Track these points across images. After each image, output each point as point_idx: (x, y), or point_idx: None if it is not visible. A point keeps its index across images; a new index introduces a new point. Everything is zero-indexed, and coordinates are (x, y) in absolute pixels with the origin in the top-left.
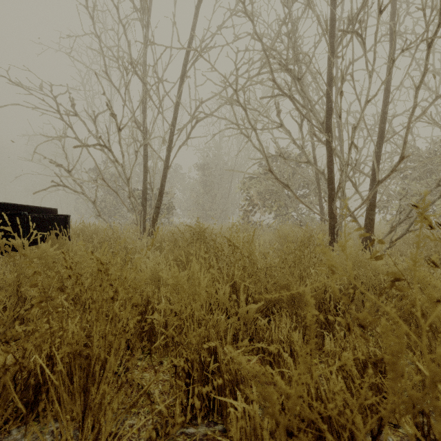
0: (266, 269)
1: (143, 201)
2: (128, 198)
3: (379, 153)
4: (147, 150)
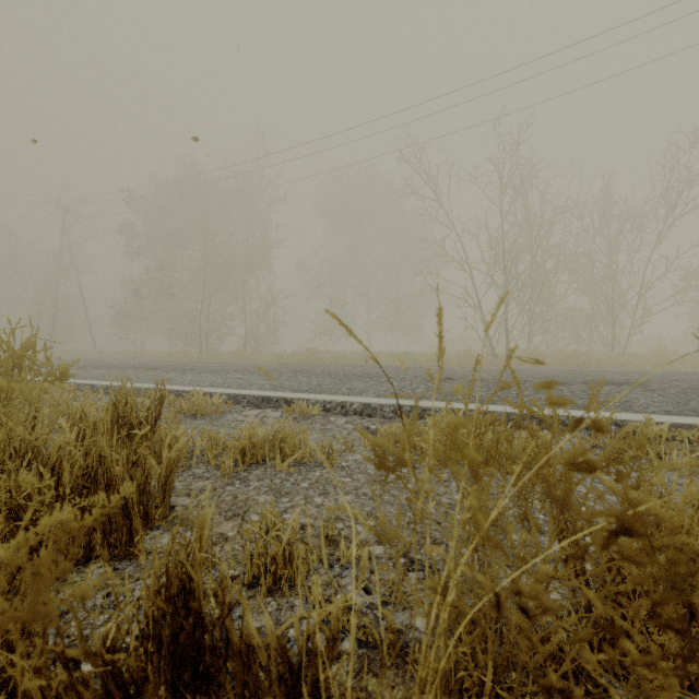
0: None
1: None
2: None
3: None
4: None
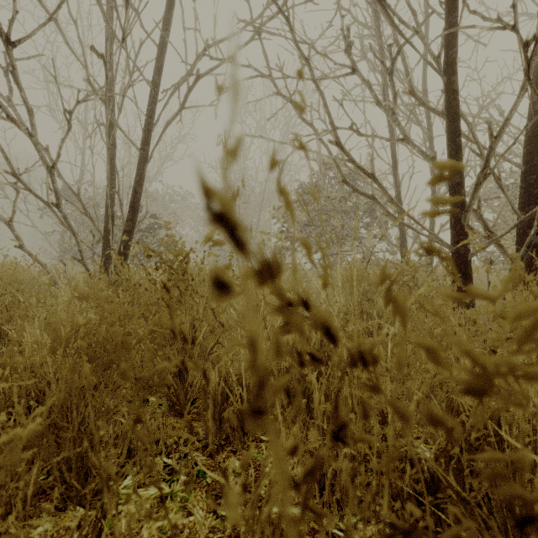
0: (347, 357)
1: (107, 223)
2: (54, 205)
3: (537, 121)
4: (114, 136)
